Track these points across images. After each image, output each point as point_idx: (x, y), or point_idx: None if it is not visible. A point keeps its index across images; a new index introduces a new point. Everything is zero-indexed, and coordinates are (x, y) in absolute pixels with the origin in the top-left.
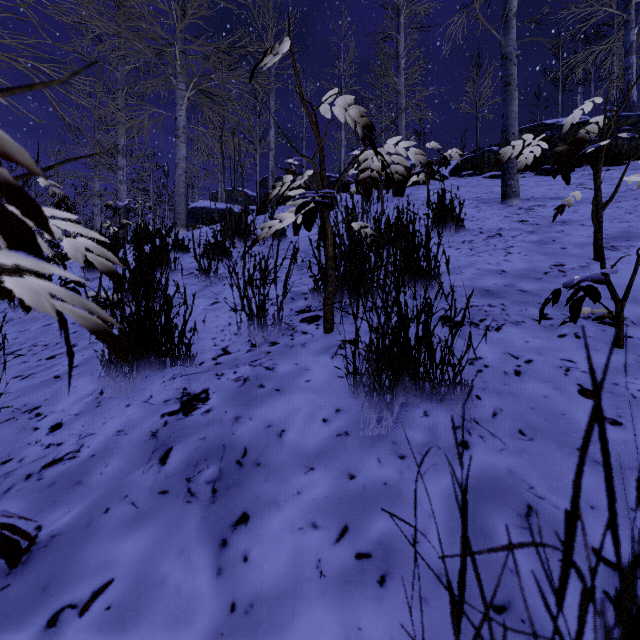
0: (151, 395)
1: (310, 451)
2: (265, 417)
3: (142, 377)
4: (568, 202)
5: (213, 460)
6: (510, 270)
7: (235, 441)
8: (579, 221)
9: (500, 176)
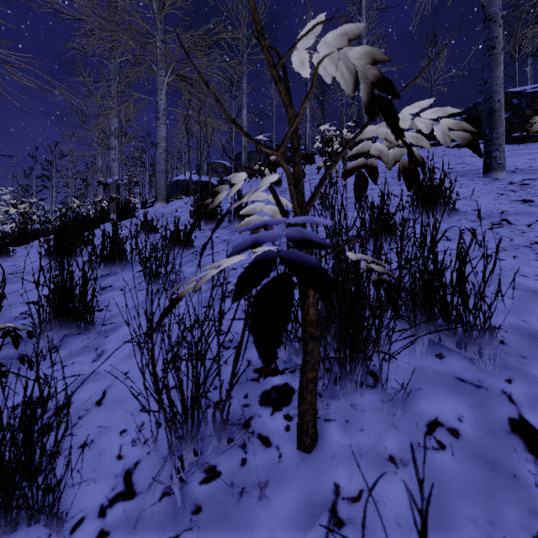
0: None
1: None
2: None
3: None
4: None
5: None
6: None
7: None
8: None
9: None
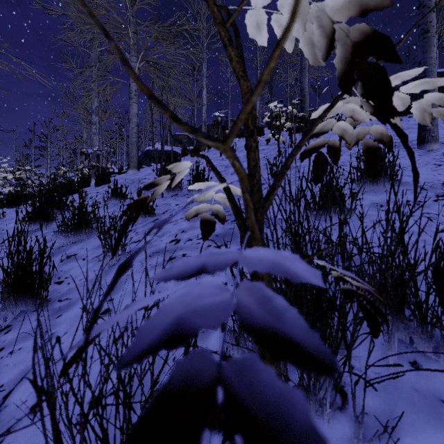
0: None
1: None
2: None
3: None
4: None
5: None
6: None
7: None
8: None
9: None
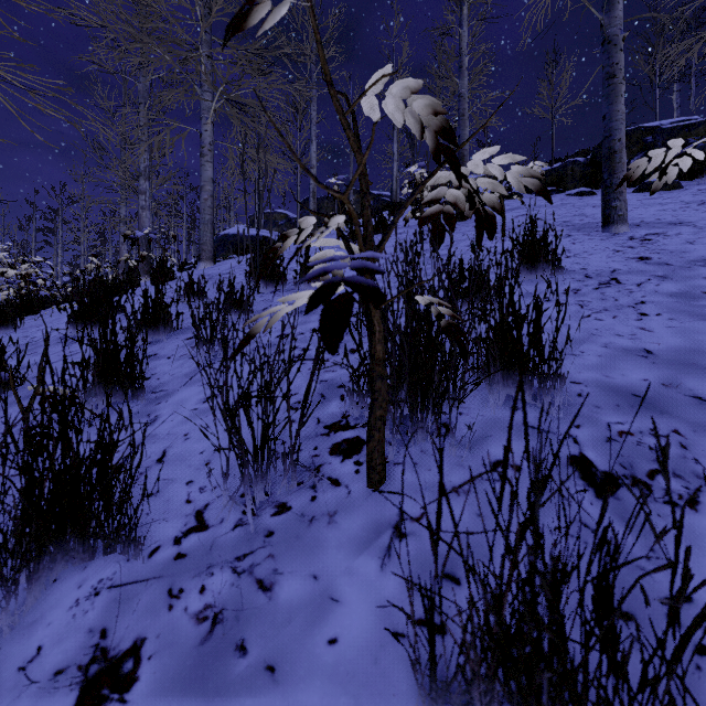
0: (40, 646)
1: None
2: None
3: (48, 581)
4: None
5: None
6: (658, 350)
7: None
8: None
9: (589, 193)
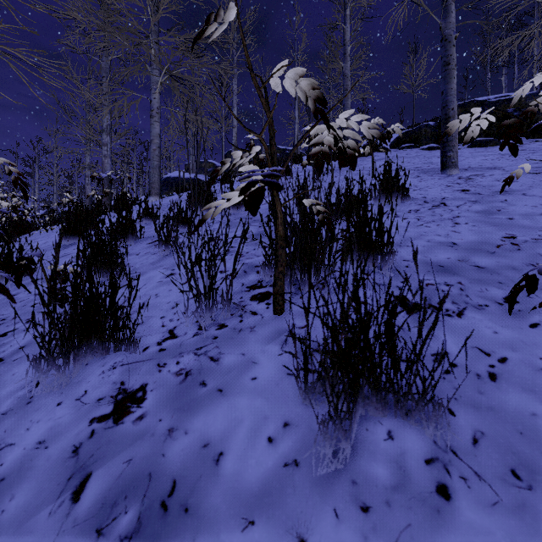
0: (86, 390)
1: (250, 490)
2: (202, 431)
3: (83, 364)
4: (517, 174)
5: (134, 499)
6: (461, 242)
7: (164, 468)
8: (520, 190)
9: (437, 148)
